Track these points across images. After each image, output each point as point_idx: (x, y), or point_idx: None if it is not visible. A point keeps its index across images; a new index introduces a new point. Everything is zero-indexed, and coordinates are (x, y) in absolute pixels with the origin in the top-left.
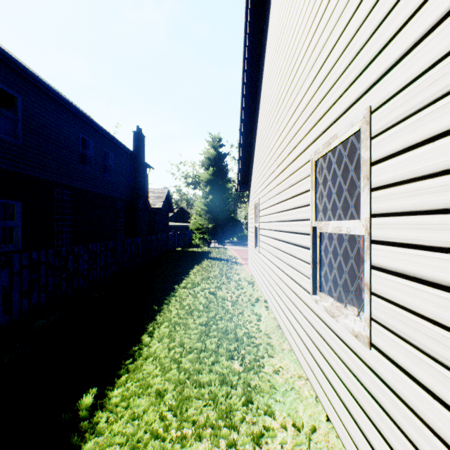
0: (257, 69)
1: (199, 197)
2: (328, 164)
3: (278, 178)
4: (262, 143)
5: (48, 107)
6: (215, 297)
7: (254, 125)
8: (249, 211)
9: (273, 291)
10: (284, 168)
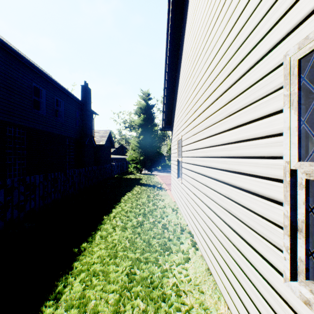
0: (180, 19)
1: (133, 136)
2: (313, 69)
3: (206, 111)
4: (185, 84)
5: (0, 58)
6: (142, 229)
7: (177, 72)
8: (171, 147)
9: (199, 227)
10: (217, 97)
